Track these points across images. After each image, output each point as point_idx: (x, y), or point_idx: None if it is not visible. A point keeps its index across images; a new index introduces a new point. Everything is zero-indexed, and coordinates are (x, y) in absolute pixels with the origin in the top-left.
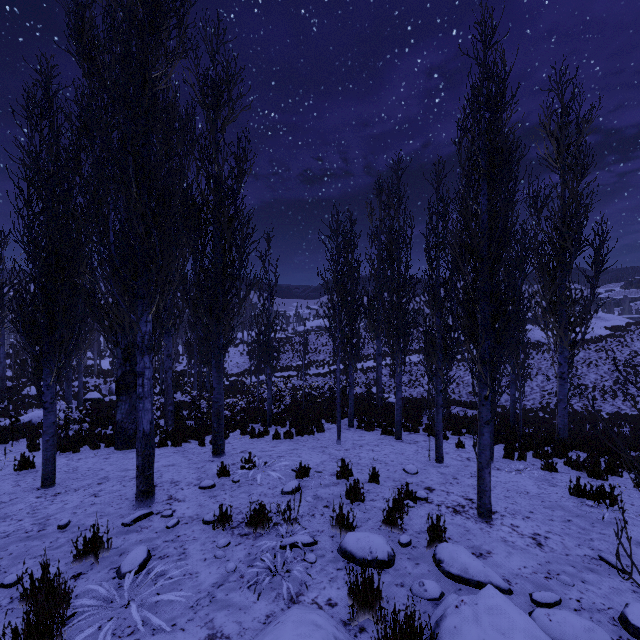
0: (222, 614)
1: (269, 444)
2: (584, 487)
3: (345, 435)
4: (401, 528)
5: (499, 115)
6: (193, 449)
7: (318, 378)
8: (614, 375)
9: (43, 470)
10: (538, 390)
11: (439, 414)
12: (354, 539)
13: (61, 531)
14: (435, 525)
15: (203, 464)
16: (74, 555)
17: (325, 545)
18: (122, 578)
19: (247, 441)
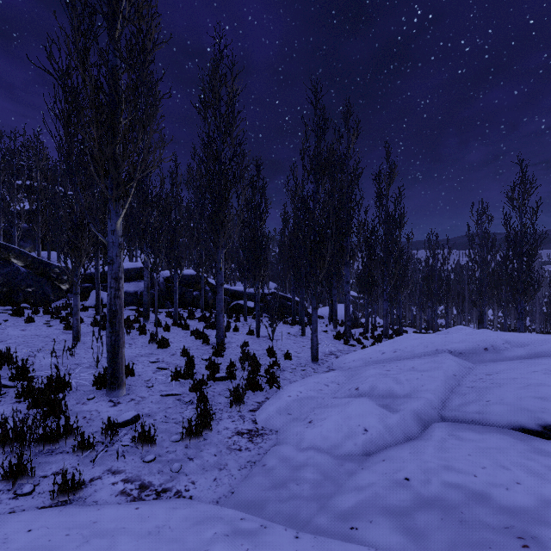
0: None
1: None
2: None
3: None
4: None
5: None
6: None
7: None
8: None
9: None
10: None
11: None
12: None
13: None
14: None
15: None
16: None
17: None
18: None
19: None
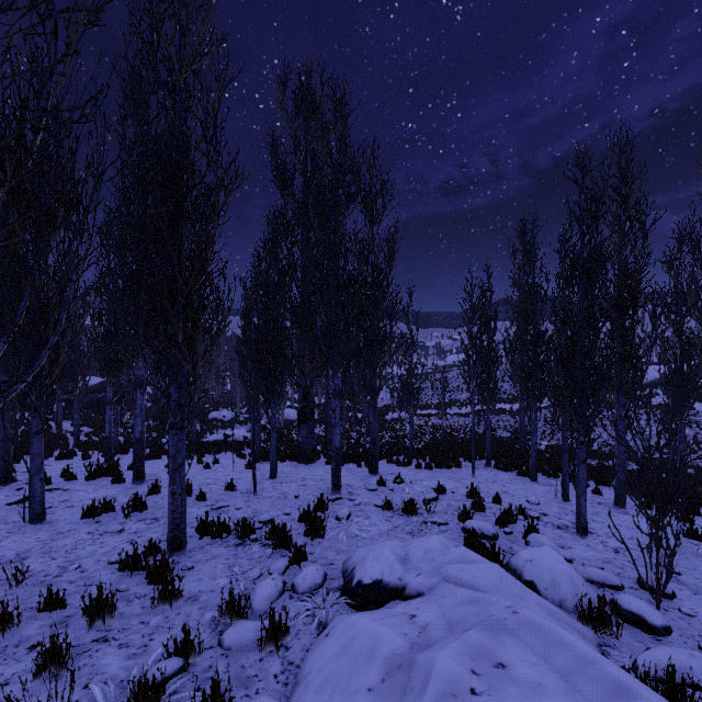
0: (395, 539)
1: (412, 471)
2: (696, 531)
3: (481, 472)
4: (507, 526)
5: (593, 227)
6: (353, 468)
7: (460, 418)
8: None
9: (271, 467)
10: None
11: (565, 458)
12: (471, 523)
13: (296, 499)
14: (530, 524)
15: (365, 478)
16: (313, 507)
17: (453, 526)
18: (339, 520)
19: (394, 468)
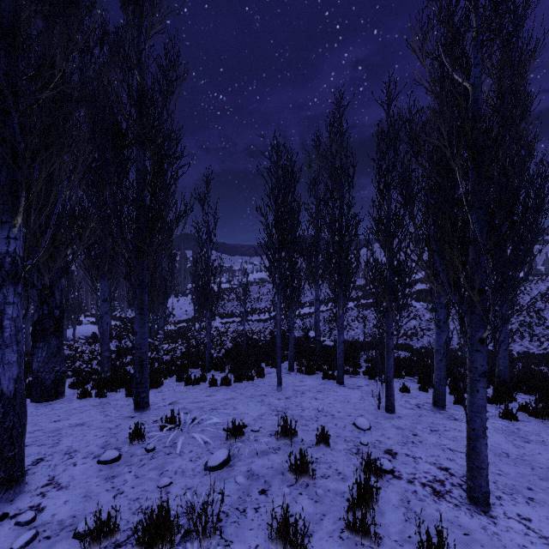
0: None
1: (204, 392)
2: None
3: (285, 380)
4: (375, 540)
5: None
6: (117, 400)
7: (260, 324)
8: (519, 319)
9: None
10: (455, 332)
11: (390, 359)
12: None
13: None
14: (434, 544)
15: (119, 422)
16: None
17: None
18: None
19: (181, 389)
